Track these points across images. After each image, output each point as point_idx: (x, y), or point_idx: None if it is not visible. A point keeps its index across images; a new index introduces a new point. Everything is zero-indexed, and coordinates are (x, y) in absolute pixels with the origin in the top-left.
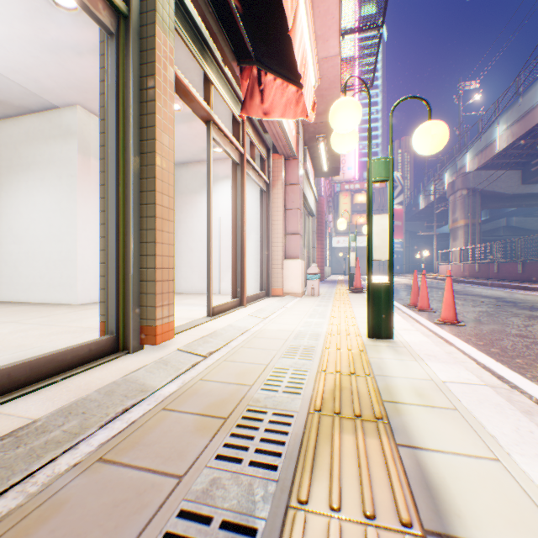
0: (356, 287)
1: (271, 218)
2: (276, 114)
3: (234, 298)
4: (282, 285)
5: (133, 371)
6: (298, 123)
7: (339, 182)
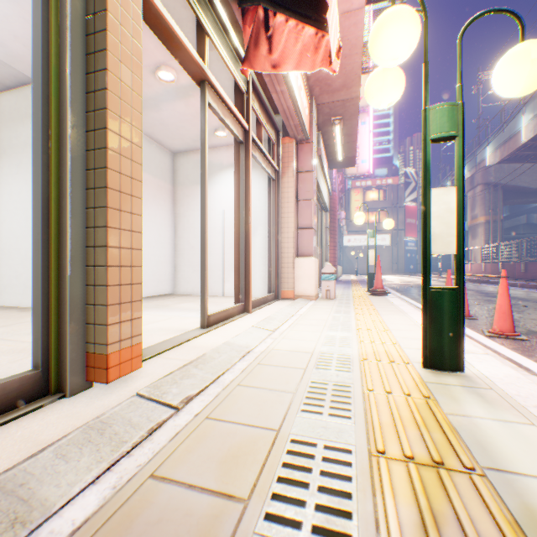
0: (376, 288)
1: (281, 211)
2: (288, 66)
3: (237, 302)
4: (294, 286)
5: (26, 458)
6: (311, 102)
7: (352, 177)
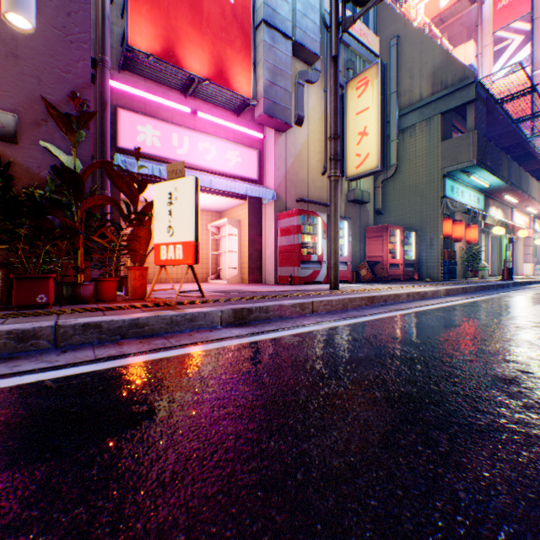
0: None
1: (516, 250)
2: None
3: None
4: (521, 272)
5: None
6: (528, 216)
7: None
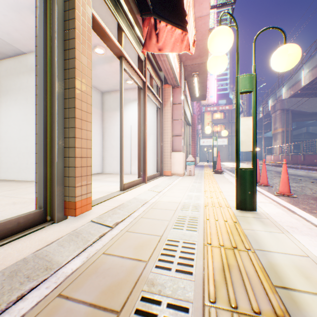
0: (217, 169)
1: (164, 126)
2: (167, 50)
3: (139, 177)
4: (171, 168)
5: (45, 246)
6: (180, 64)
7: (205, 105)
